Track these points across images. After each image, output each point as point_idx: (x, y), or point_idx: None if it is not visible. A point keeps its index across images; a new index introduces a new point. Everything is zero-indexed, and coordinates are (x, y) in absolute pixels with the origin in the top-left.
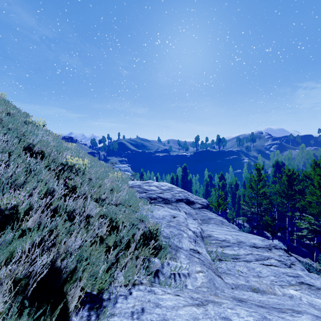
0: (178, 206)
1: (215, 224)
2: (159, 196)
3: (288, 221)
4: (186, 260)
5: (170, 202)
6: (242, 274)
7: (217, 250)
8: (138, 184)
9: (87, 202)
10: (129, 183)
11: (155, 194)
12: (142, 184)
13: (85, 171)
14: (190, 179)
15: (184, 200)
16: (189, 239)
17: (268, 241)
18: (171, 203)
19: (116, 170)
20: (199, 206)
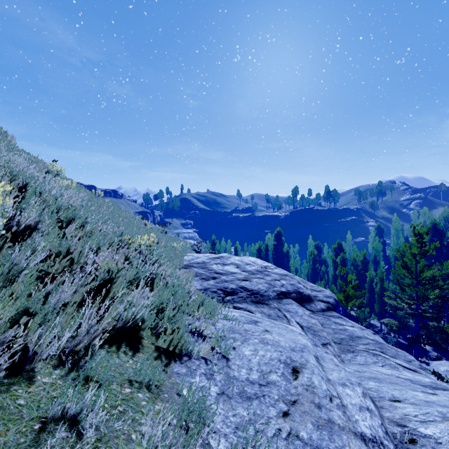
0: (283, 310)
1: (370, 354)
2: (243, 287)
3: None
4: None
5: (265, 300)
6: None
7: None
8: (201, 260)
9: None
10: (185, 258)
11: (234, 283)
12: (208, 260)
13: None
14: (286, 252)
15: (292, 294)
16: None
17: None
18: (268, 303)
19: (171, 236)
20: (322, 306)
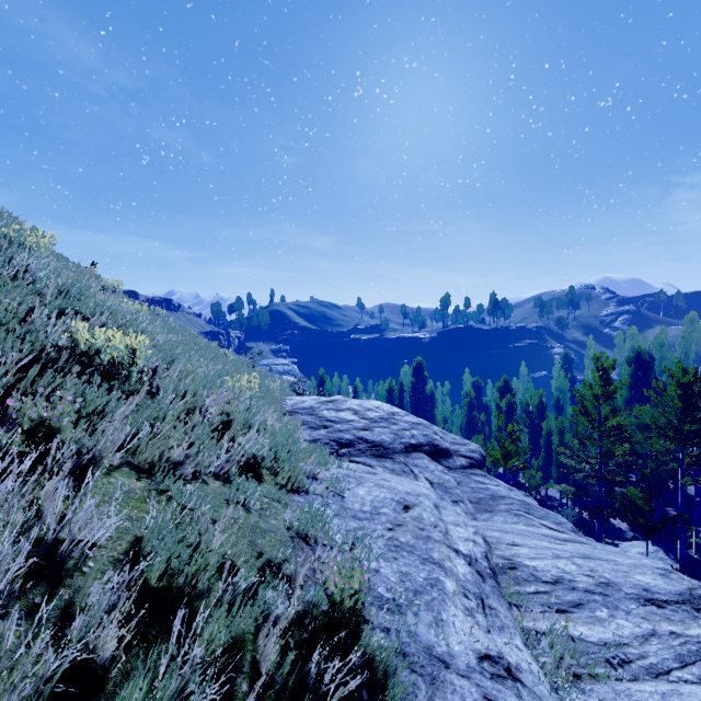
0: (410, 465)
1: (512, 514)
2: (362, 438)
3: (683, 498)
4: None
5: (389, 454)
6: None
7: (551, 626)
8: (308, 405)
9: (84, 488)
10: (287, 402)
11: (350, 433)
12: (318, 405)
13: (131, 369)
14: (431, 393)
15: (424, 447)
16: (466, 603)
17: (678, 575)
18: (393, 457)
19: (260, 370)
20: (463, 462)
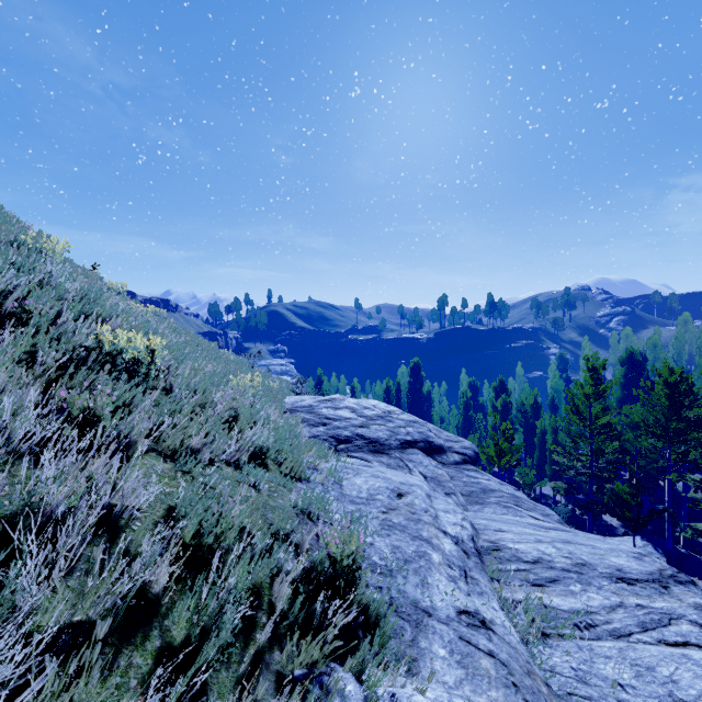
0: (405, 460)
1: (501, 506)
2: (359, 435)
3: (670, 494)
4: (452, 669)
5: (385, 450)
6: (624, 693)
7: (528, 597)
8: (307, 403)
9: (126, 466)
10: (287, 401)
11: (348, 430)
12: (317, 403)
13: (150, 368)
14: (428, 393)
15: (419, 443)
16: (450, 572)
17: (651, 558)
18: (389, 452)
19: (259, 371)
20: (456, 458)
